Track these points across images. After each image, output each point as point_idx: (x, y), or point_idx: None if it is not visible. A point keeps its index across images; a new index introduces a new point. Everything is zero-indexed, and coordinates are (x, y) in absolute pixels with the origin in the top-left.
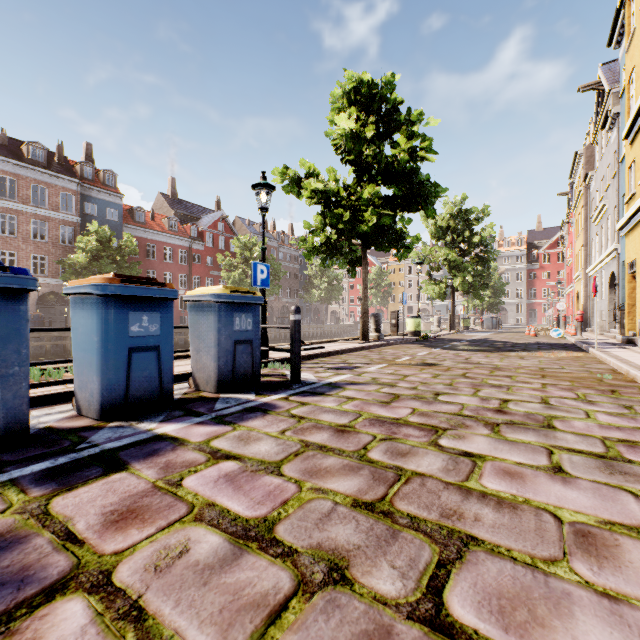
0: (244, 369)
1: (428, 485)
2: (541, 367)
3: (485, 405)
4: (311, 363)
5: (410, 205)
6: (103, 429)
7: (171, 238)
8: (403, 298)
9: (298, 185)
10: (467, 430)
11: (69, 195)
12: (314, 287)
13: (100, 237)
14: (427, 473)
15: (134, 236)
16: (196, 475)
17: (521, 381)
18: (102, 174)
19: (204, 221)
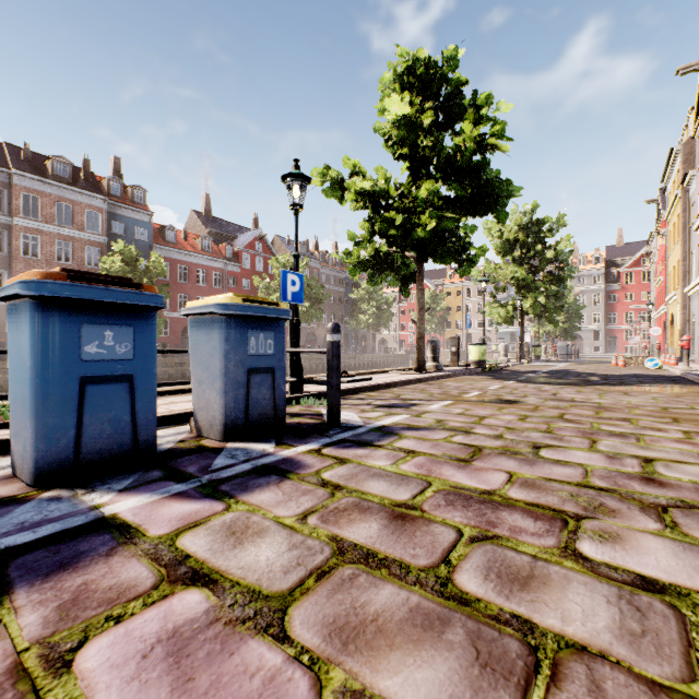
0: (262, 408)
1: (610, 692)
2: (662, 406)
3: (619, 468)
4: (355, 399)
5: (476, 208)
6: (26, 504)
7: (204, 259)
8: (466, 321)
9: (341, 188)
10: (617, 520)
11: (96, 214)
12: (361, 312)
13: (126, 257)
14: (591, 645)
15: (164, 257)
16: (115, 631)
17: (649, 427)
18: (130, 190)
19: (240, 240)
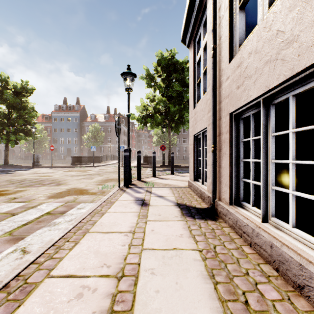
0: None
1: None
2: None
3: None
4: None
5: None
6: None
7: None
8: None
9: None
10: None
11: None
12: None
13: None
14: None
15: None
16: None
17: None
18: None
19: None
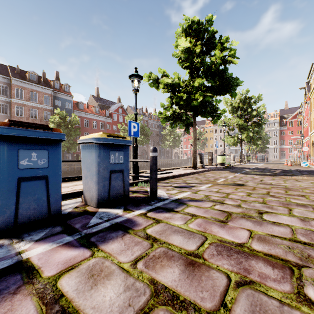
0: (117, 190)
1: None
2: None
3: (310, 228)
4: (164, 182)
5: (221, 91)
6: None
7: (96, 116)
8: (216, 144)
9: (157, 82)
10: None
11: (48, 96)
12: (166, 140)
13: (61, 116)
14: None
15: (78, 116)
16: None
17: None
18: (63, 86)
19: (112, 108)
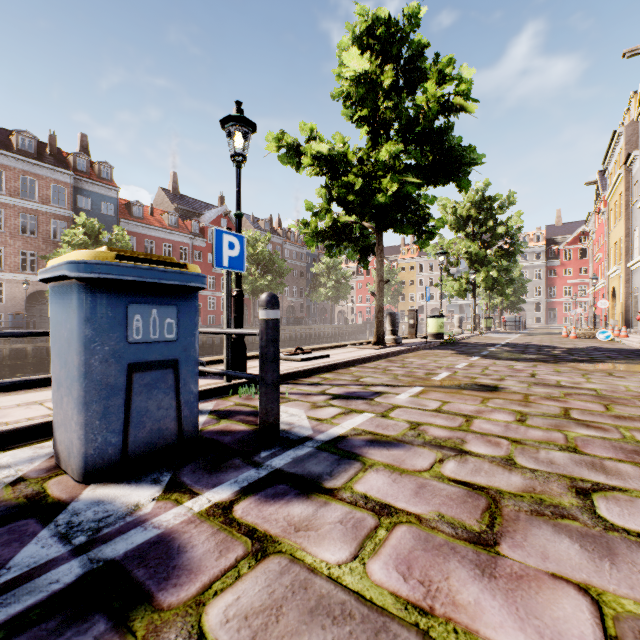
0: (156, 421)
1: None
2: None
3: None
4: (308, 384)
5: (437, 176)
6: None
7: (171, 234)
8: (426, 293)
9: (298, 154)
10: None
11: (62, 188)
12: (321, 286)
13: (88, 230)
14: None
15: (131, 232)
16: None
17: None
18: (97, 166)
19: (206, 217)
